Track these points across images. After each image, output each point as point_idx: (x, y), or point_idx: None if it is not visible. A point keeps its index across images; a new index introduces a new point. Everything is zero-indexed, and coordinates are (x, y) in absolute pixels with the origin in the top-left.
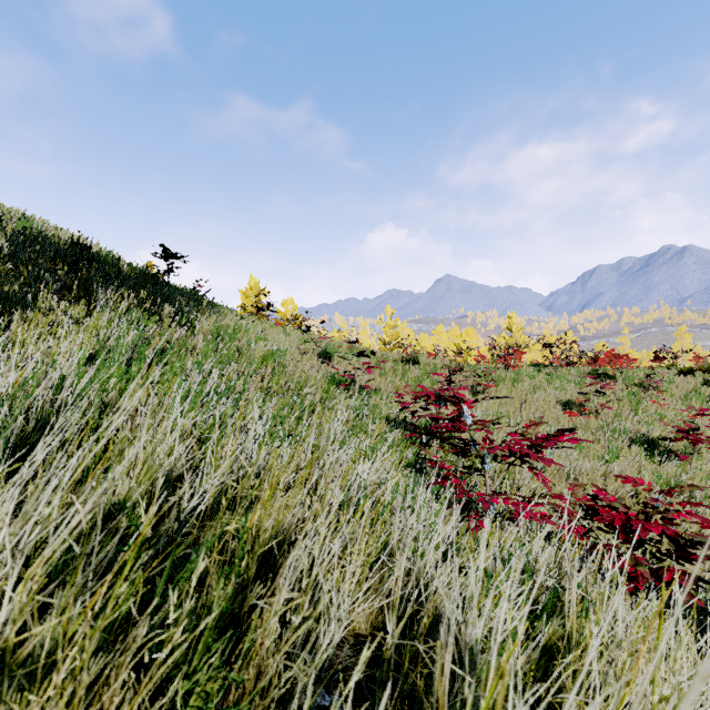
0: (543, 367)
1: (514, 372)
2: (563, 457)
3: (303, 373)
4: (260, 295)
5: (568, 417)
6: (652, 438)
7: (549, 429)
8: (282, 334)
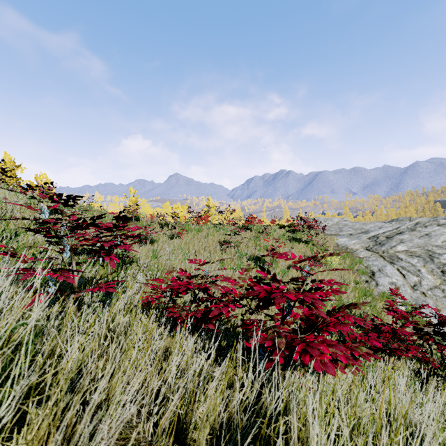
0: (219, 225)
1: (199, 226)
2: (209, 269)
3: (5, 217)
4: (15, 170)
5: (221, 249)
6: (259, 257)
7: (210, 256)
8: (8, 192)
